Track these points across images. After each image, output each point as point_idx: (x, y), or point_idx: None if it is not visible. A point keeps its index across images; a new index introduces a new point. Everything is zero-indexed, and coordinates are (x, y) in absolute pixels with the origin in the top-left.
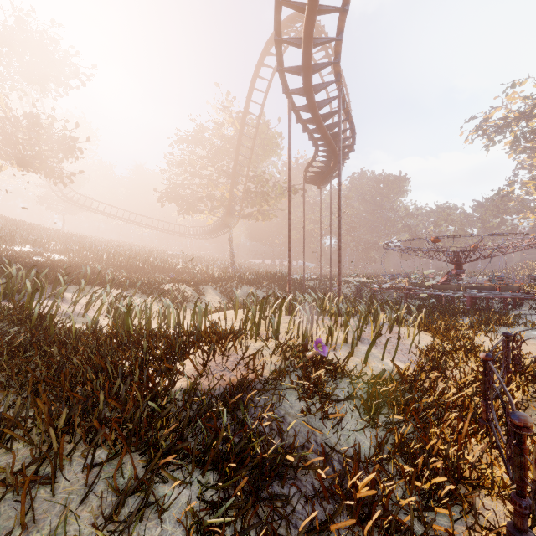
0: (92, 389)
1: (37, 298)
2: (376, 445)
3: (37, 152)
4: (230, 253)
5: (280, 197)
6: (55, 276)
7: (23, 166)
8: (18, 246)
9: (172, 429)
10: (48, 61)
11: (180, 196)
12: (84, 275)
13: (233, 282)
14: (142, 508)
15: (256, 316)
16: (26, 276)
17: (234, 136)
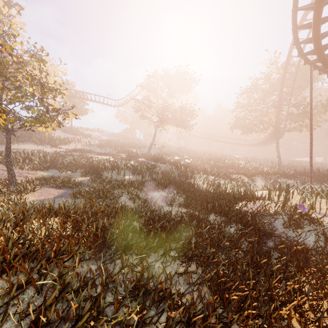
0: (212, 203)
1: (188, 178)
2: (314, 243)
3: (181, 120)
4: (277, 156)
5: (323, 111)
6: (193, 171)
7: (177, 126)
8: (174, 157)
9: (234, 214)
10: (185, 82)
11: (242, 125)
12: (199, 170)
13: (275, 175)
14: (227, 222)
15: (282, 194)
16: (184, 170)
17: (280, 79)
